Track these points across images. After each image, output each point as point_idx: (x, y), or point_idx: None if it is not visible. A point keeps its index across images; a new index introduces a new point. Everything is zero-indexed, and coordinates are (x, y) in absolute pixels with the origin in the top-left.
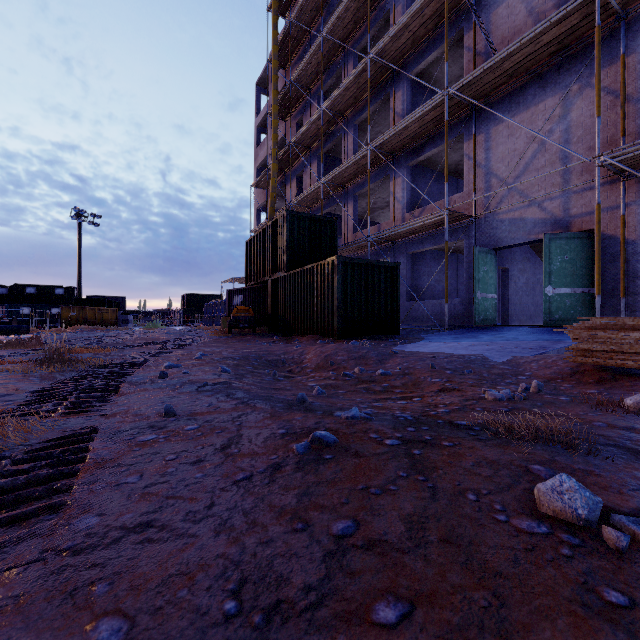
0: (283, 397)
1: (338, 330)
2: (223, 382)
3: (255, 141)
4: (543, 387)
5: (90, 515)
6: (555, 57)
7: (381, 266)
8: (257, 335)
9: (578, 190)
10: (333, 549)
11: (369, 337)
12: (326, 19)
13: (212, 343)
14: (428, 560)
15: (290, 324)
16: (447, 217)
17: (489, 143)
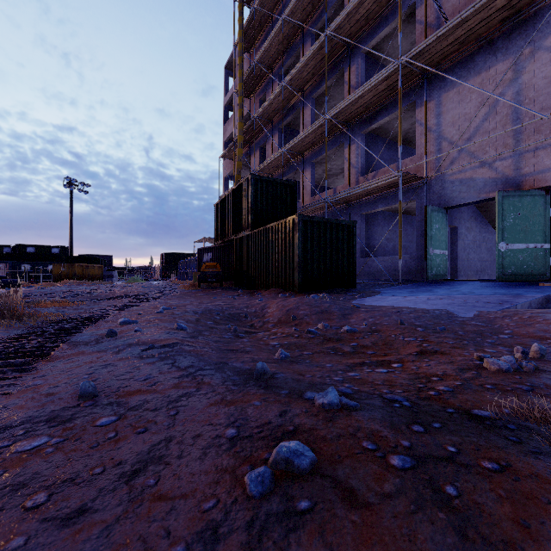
0: (240, 365)
1: (298, 284)
2: (173, 344)
3: (223, 118)
4: (546, 352)
5: None
6: (506, 23)
7: (338, 224)
8: (224, 289)
9: (530, 150)
10: None
11: (327, 291)
12: (286, 5)
13: (181, 296)
14: None
15: (254, 279)
16: (401, 178)
17: (440, 109)
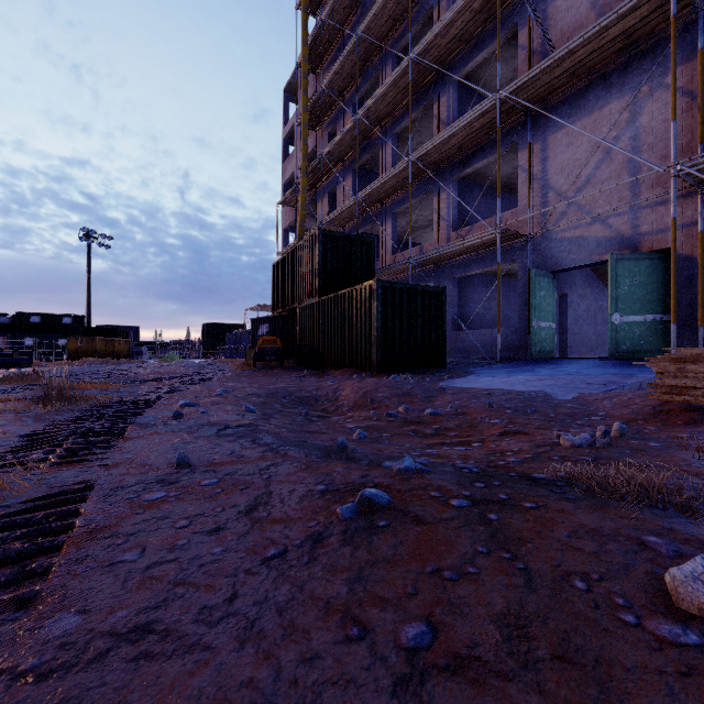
0: (319, 442)
1: (377, 363)
2: (248, 424)
3: (282, 154)
4: (626, 430)
5: (69, 612)
6: (622, 54)
7: (425, 291)
8: (285, 369)
9: (648, 205)
10: (406, 672)
11: (411, 371)
12: (361, 17)
13: (235, 378)
14: (545, 693)
15: (322, 356)
16: (499, 236)
17: (546, 153)
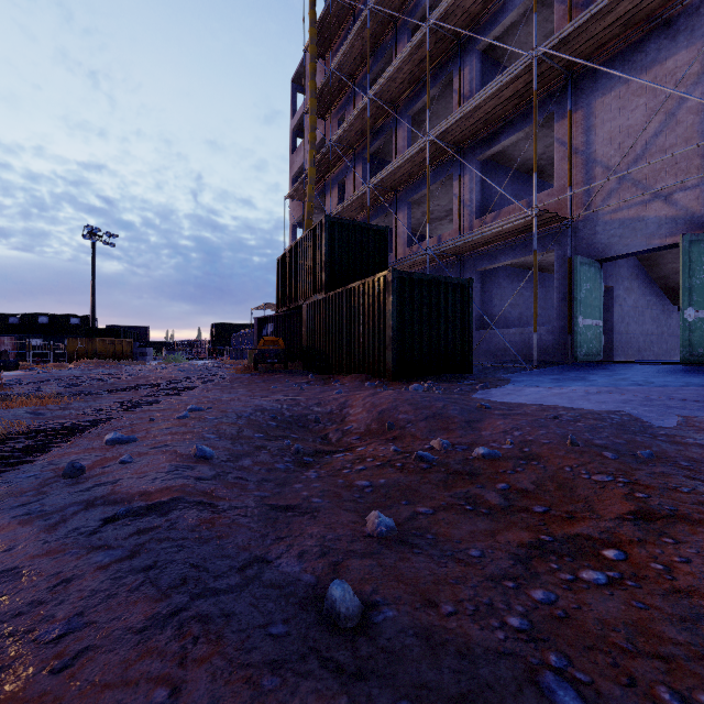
0: (293, 569)
1: (392, 368)
2: (170, 502)
3: (290, 147)
4: None
5: None
6: None
7: (448, 283)
8: (288, 373)
9: None
10: None
11: (433, 378)
12: None
13: (228, 384)
14: None
15: (329, 359)
16: (536, 218)
17: (591, 121)
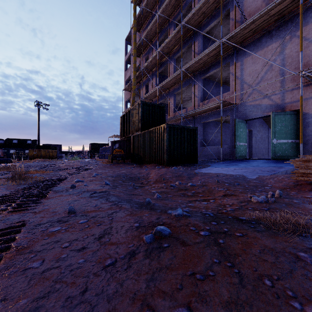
0: (138, 200)
1: (166, 161)
2: (105, 191)
3: (125, 68)
4: (282, 194)
5: None
6: (277, 22)
7: (188, 129)
8: (125, 163)
9: (289, 90)
10: None
11: (182, 165)
12: (160, 6)
13: (102, 168)
14: None
15: (142, 158)
16: (221, 104)
17: (243, 66)
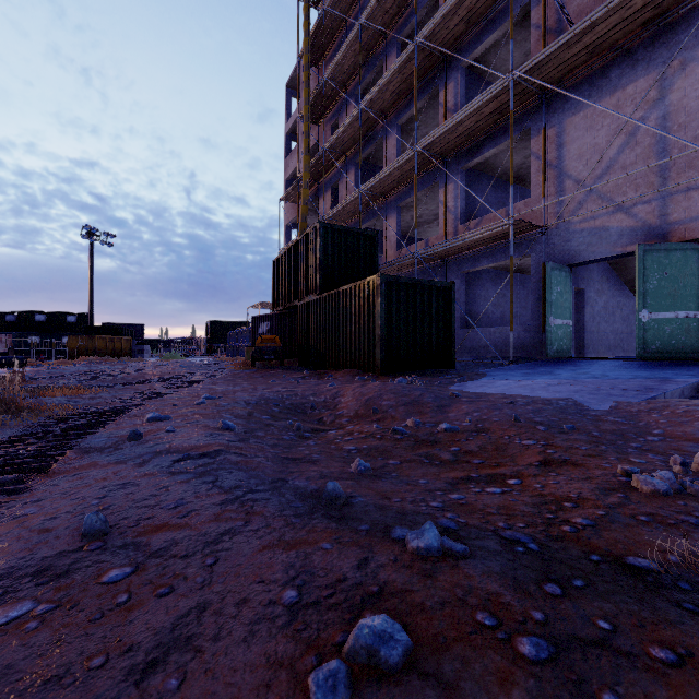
0: (304, 483)
1: (380, 364)
2: (215, 451)
3: (285, 150)
4: None
5: None
6: (649, 27)
7: (432, 286)
8: (285, 368)
9: (679, 190)
10: None
11: (418, 372)
12: (365, 6)
13: (230, 379)
14: None
15: (323, 356)
16: (512, 227)
17: (562, 138)
